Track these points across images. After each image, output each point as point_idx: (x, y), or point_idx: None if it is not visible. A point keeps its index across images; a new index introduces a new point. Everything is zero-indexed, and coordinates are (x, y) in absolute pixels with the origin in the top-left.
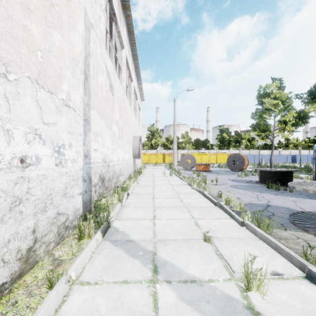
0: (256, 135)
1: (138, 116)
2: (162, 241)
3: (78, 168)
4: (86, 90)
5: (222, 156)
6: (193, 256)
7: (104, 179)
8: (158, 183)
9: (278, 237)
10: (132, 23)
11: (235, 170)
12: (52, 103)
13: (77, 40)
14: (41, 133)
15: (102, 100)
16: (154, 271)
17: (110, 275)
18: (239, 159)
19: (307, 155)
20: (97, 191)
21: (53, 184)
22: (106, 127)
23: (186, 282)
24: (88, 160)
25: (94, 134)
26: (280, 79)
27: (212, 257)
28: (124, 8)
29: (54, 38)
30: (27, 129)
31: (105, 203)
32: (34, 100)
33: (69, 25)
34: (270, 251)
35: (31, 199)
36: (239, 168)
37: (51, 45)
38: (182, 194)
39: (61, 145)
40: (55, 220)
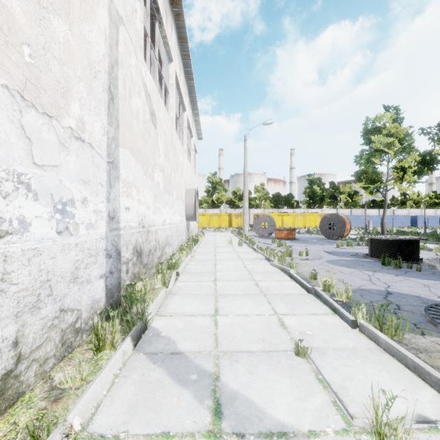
0: (361, 187)
1: (193, 161)
2: (228, 354)
3: (98, 237)
4: (111, 117)
5: (313, 218)
6: (279, 383)
7: (142, 252)
8: (222, 257)
9: (413, 347)
10: (184, 25)
11: (332, 237)
12: (50, 134)
13: (97, 39)
14: (30, 181)
15: (139, 134)
16: (216, 413)
17: (140, 421)
18: (337, 221)
19: (433, 216)
20: (130, 270)
21: (53, 263)
22: (145, 174)
23: (270, 437)
24: (114, 224)
25: (124, 185)
26: (396, 107)
27: (311, 386)
28: (172, 2)
29: (55, 28)
30: (3, 174)
31: (143, 288)
32: (17, 127)
33: (83, 13)
34: (406, 373)
35: (10, 291)
36: (337, 234)
37: (48, 39)
38: (257, 274)
39: (68, 202)
40: (57, 321)
